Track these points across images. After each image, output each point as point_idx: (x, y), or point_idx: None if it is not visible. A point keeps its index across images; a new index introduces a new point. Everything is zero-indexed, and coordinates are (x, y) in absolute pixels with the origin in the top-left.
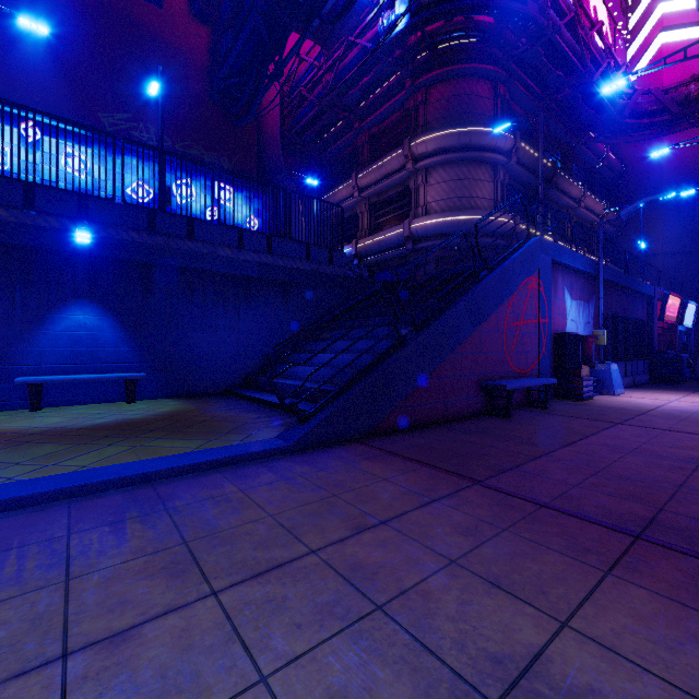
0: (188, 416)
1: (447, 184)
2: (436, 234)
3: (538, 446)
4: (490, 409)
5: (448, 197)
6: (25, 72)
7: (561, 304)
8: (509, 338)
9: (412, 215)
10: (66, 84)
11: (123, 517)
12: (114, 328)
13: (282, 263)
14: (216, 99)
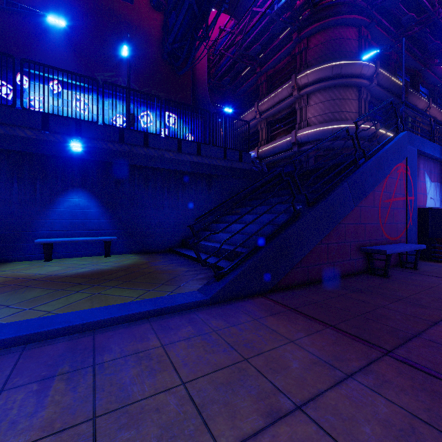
0: (139, 268)
1: (323, 103)
2: (315, 139)
3: (430, 308)
4: (370, 269)
5: (324, 113)
6: (53, 51)
7: (423, 185)
8: (383, 211)
9: (297, 128)
10: (76, 57)
11: (55, 371)
12: (97, 207)
13: (207, 162)
14: (166, 59)
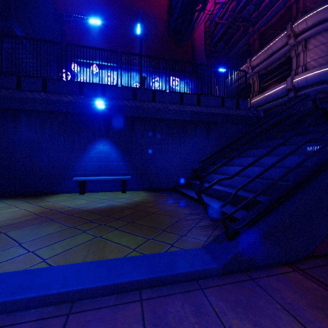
0: (145, 207)
1: (325, 45)
2: (315, 82)
3: None
4: None
5: (326, 54)
6: (94, 45)
7: None
8: None
9: (293, 74)
10: (108, 46)
11: None
12: (116, 152)
13: (206, 111)
14: (171, 35)
